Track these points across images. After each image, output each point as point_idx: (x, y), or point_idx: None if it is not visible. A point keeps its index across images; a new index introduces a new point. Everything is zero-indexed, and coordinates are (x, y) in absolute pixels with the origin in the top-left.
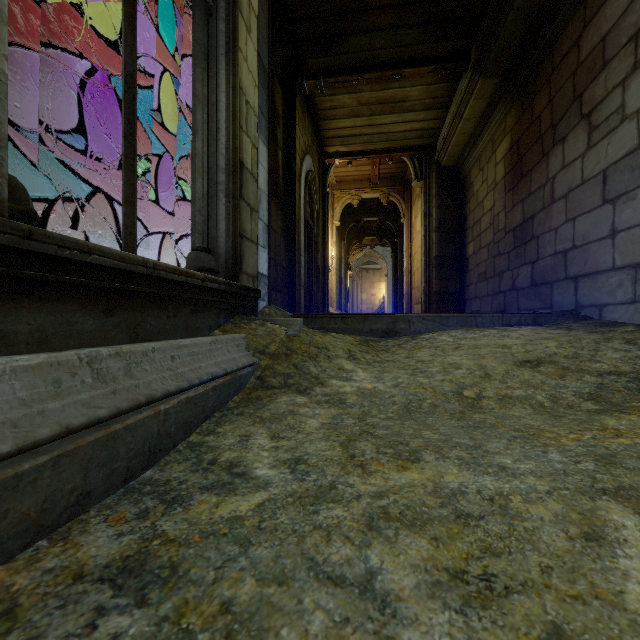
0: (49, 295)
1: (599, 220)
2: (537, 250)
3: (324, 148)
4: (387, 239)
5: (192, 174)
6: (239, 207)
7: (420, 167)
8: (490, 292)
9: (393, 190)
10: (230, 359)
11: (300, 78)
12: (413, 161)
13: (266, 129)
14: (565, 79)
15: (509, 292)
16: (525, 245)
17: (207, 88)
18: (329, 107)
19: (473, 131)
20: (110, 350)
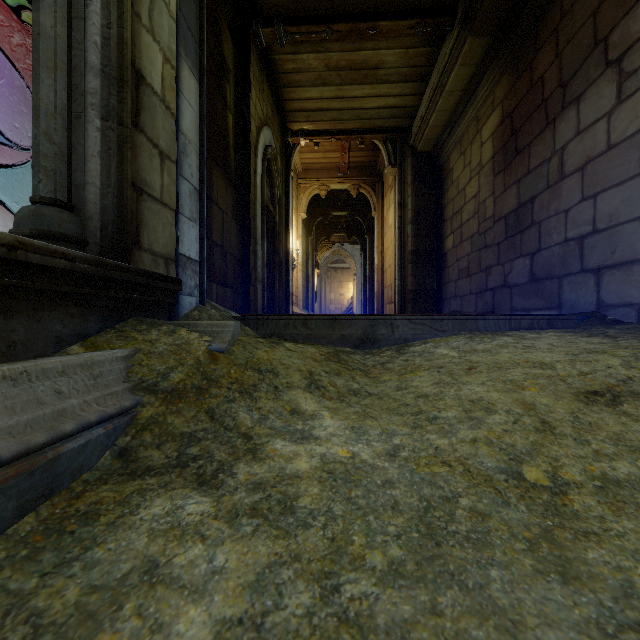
0: None
1: (636, 193)
2: (538, 238)
3: (287, 124)
4: (356, 236)
5: (32, 68)
6: (132, 142)
7: (394, 152)
8: (474, 290)
9: (363, 181)
10: (42, 416)
11: (254, 23)
12: (386, 145)
13: (197, 55)
14: (581, 23)
15: (499, 289)
16: (521, 234)
17: None
18: (292, 70)
19: (455, 108)
20: None
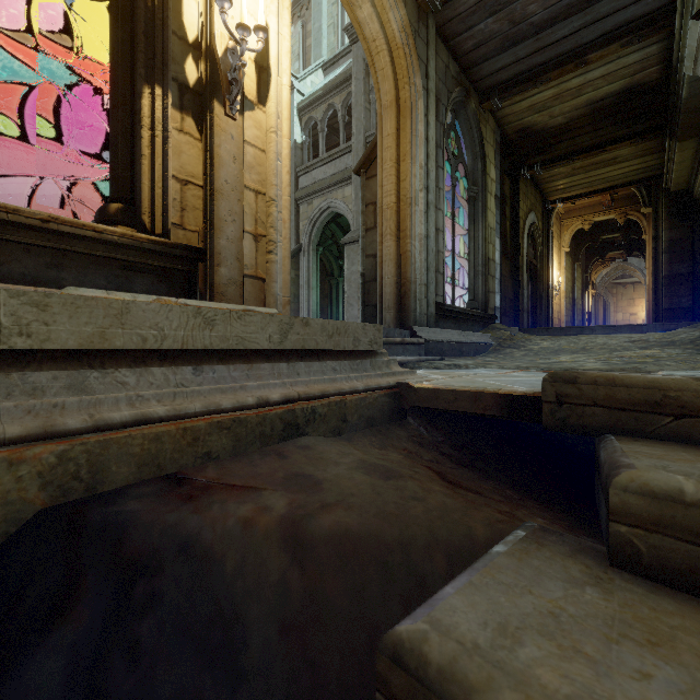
0: (448, 319)
1: None
2: None
3: (546, 198)
4: (638, 251)
5: (468, 269)
6: (487, 279)
7: (648, 195)
8: None
9: (631, 209)
10: (488, 340)
11: (522, 171)
12: (640, 190)
13: (499, 229)
14: None
15: None
16: None
17: (474, 232)
18: (547, 177)
19: (692, 166)
20: (463, 331)
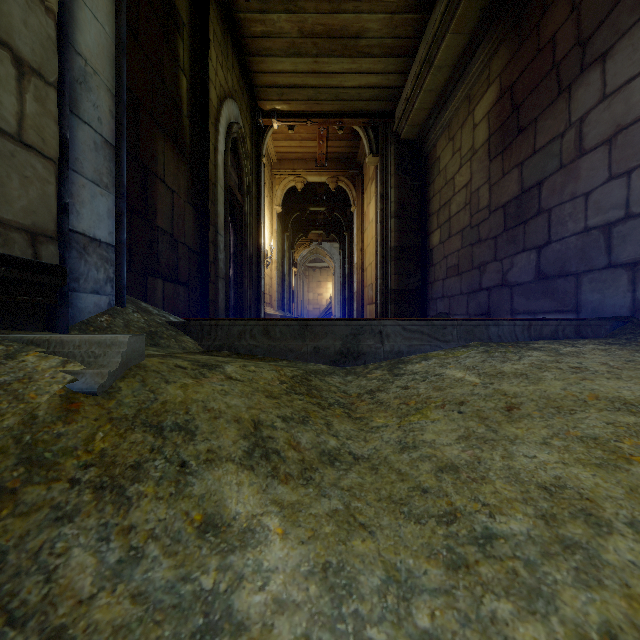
0: None
1: None
2: (548, 229)
3: (258, 103)
4: (335, 234)
5: None
6: None
7: (376, 140)
8: (465, 290)
9: (342, 174)
10: None
11: None
12: (367, 132)
13: None
14: None
15: (496, 289)
16: (525, 224)
17: None
18: (260, 33)
19: (443, 88)
20: None
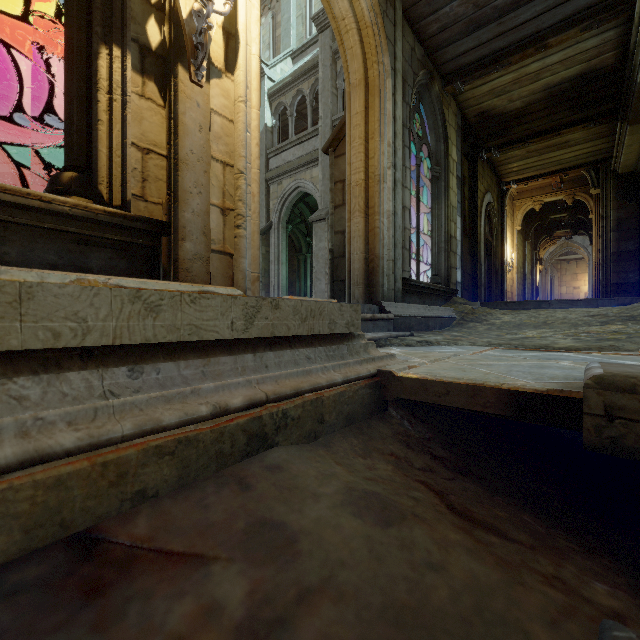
0: (413, 294)
1: None
2: None
3: (501, 180)
4: (583, 230)
5: (431, 246)
6: (449, 255)
7: (597, 177)
8: None
9: (579, 190)
10: (451, 314)
11: (480, 154)
12: (589, 173)
13: (460, 208)
14: None
15: None
16: None
17: (436, 210)
18: (503, 159)
19: None
20: (428, 306)
